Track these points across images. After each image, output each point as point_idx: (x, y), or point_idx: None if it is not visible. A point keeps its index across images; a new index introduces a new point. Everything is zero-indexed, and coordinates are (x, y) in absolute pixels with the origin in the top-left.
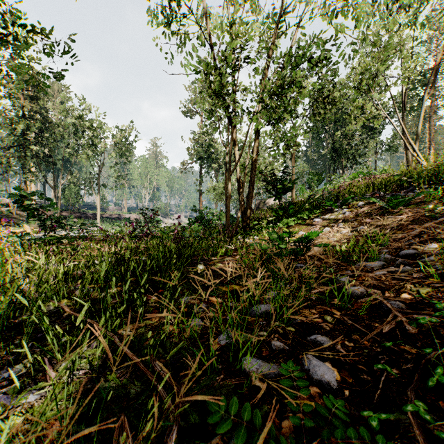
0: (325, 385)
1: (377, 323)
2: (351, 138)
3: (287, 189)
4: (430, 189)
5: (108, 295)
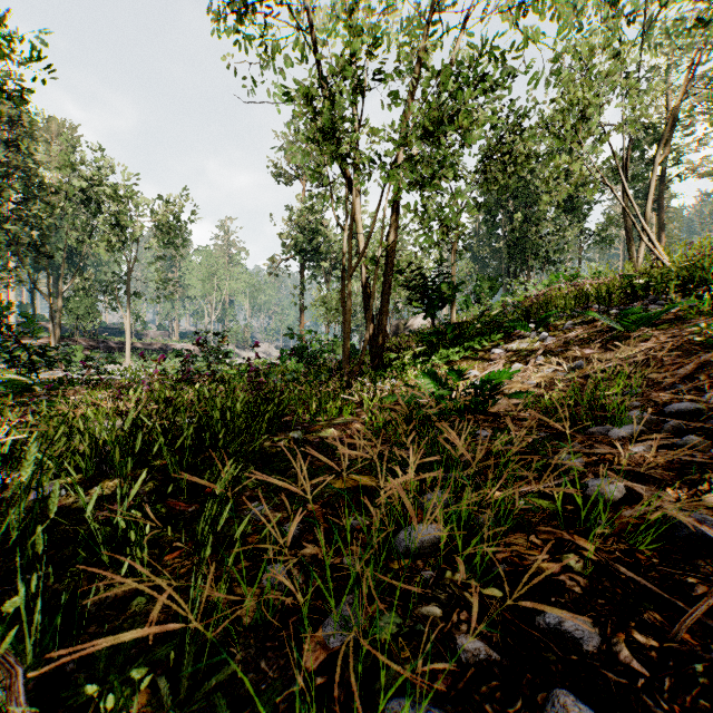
0: None
1: (687, 575)
2: (542, 223)
3: (446, 299)
4: (690, 297)
5: (39, 529)
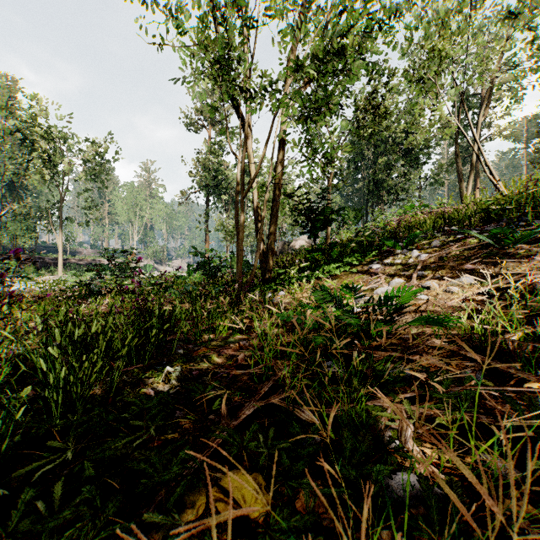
0: None
1: None
2: (393, 168)
3: (326, 221)
4: None
5: None
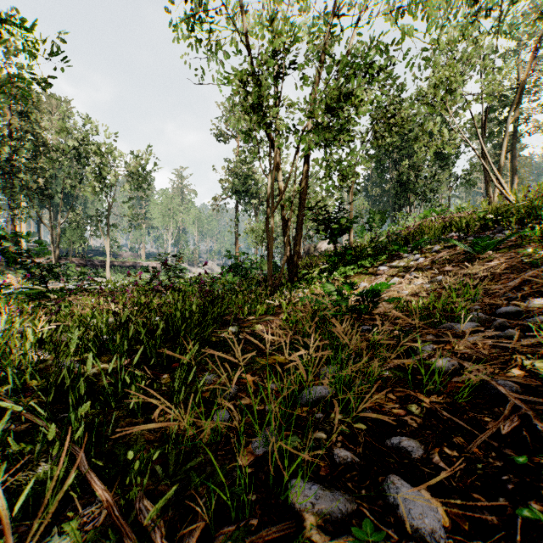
0: (427, 536)
1: (486, 416)
2: (420, 169)
3: (344, 229)
4: (525, 228)
5: (81, 380)
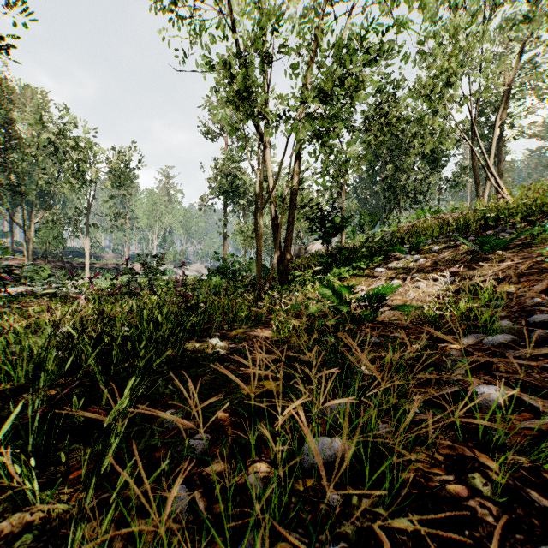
0: None
1: None
2: (410, 171)
3: (338, 228)
4: (535, 226)
5: None
